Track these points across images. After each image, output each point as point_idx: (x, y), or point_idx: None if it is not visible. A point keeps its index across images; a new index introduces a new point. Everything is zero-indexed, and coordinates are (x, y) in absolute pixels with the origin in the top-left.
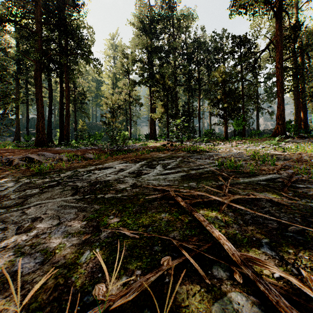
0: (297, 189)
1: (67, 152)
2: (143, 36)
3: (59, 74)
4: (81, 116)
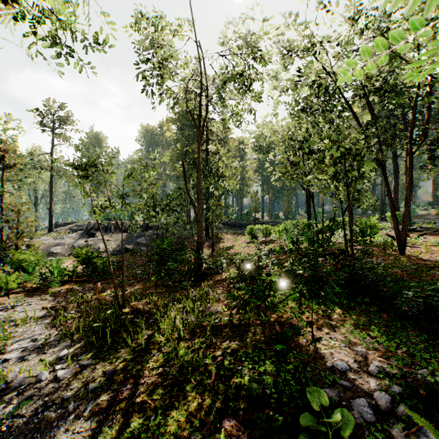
0: None
1: None
2: None
3: None
4: None
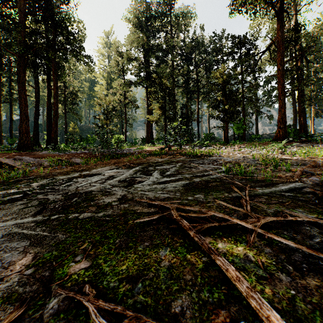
0: None
1: (53, 157)
2: (139, 33)
3: (47, 70)
4: (73, 118)
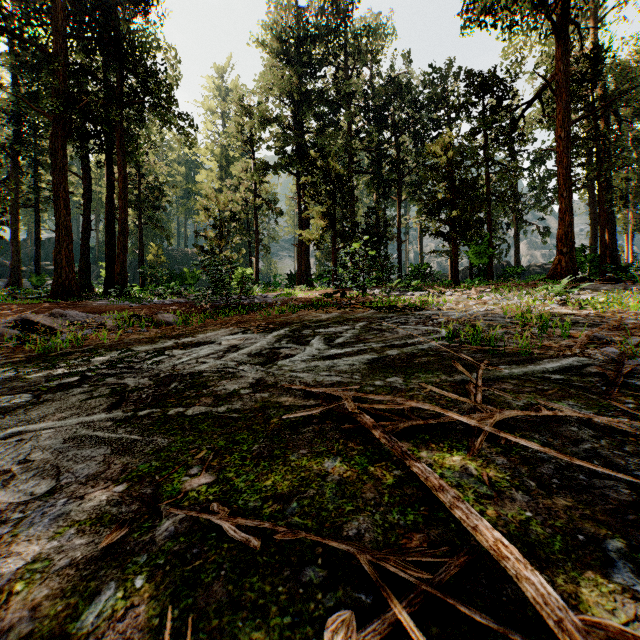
0: (639, 391)
1: (120, 311)
2: (284, 70)
3: (106, 145)
4: (155, 235)
